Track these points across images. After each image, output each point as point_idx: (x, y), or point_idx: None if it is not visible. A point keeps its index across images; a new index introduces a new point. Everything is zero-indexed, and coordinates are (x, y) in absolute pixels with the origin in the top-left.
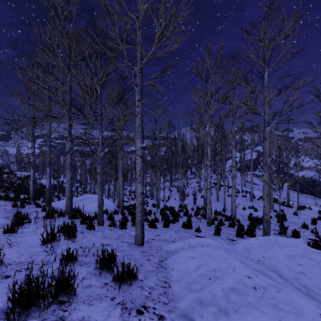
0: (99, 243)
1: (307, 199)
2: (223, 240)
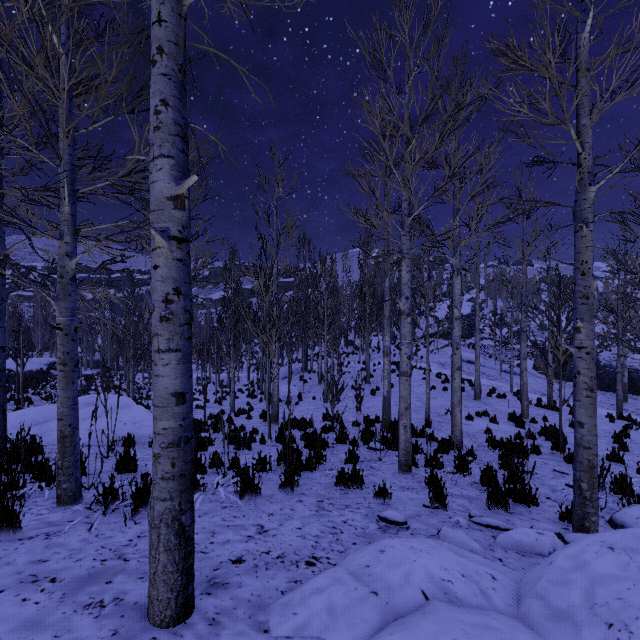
0: None
1: None
2: (463, 530)
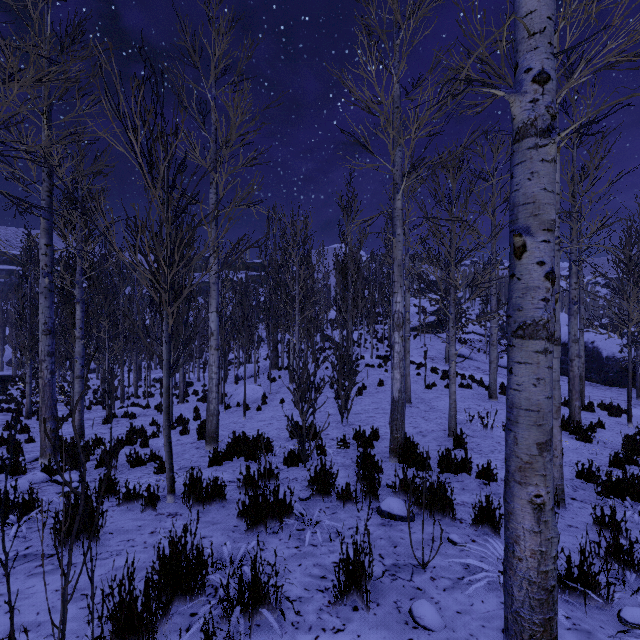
0: None
1: None
2: None
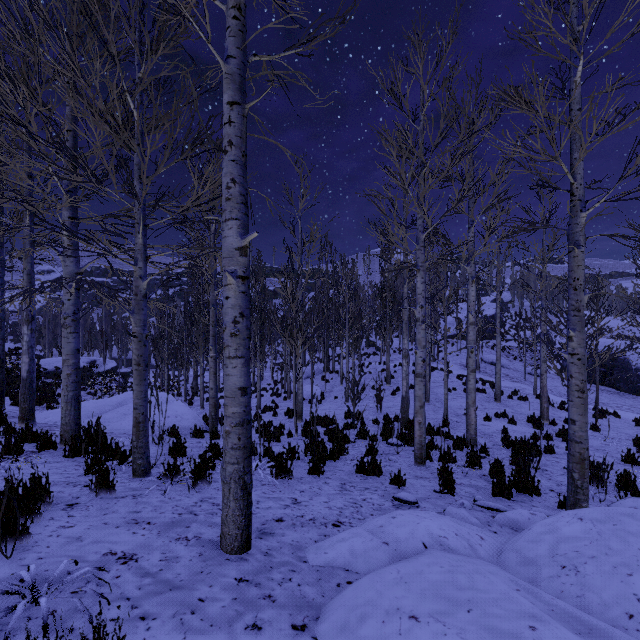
0: (100, 552)
1: (603, 396)
2: (467, 510)
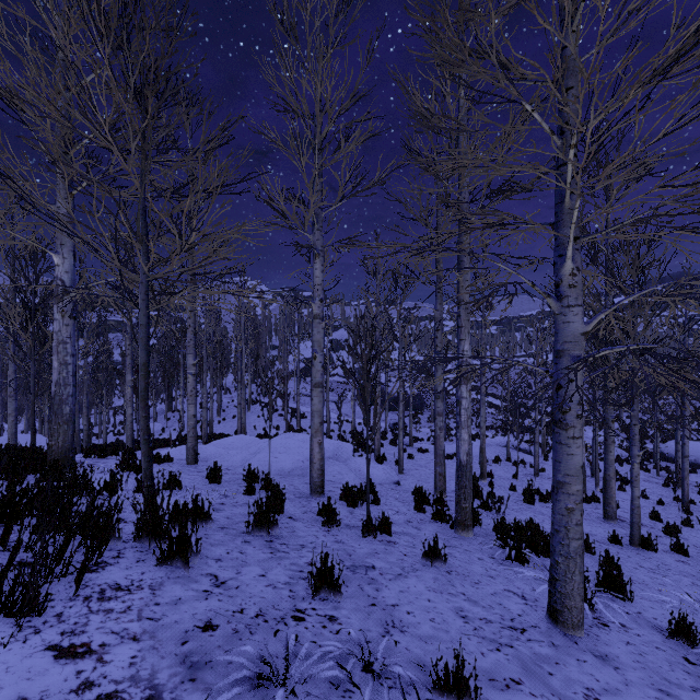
0: None
1: None
2: None
